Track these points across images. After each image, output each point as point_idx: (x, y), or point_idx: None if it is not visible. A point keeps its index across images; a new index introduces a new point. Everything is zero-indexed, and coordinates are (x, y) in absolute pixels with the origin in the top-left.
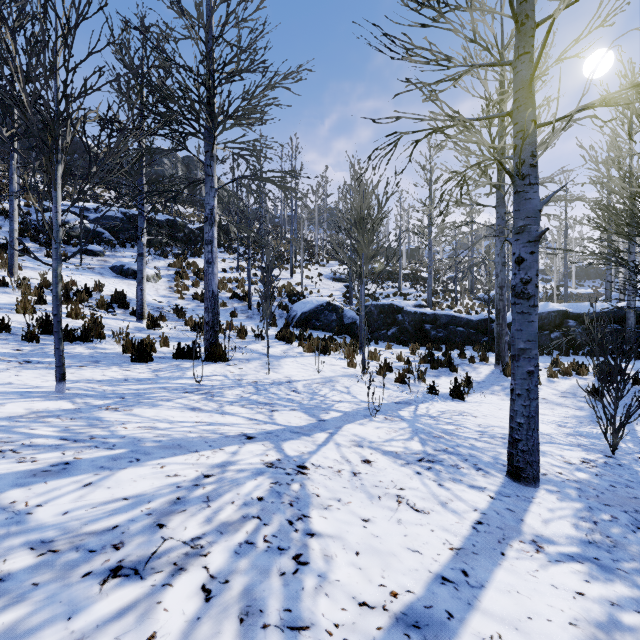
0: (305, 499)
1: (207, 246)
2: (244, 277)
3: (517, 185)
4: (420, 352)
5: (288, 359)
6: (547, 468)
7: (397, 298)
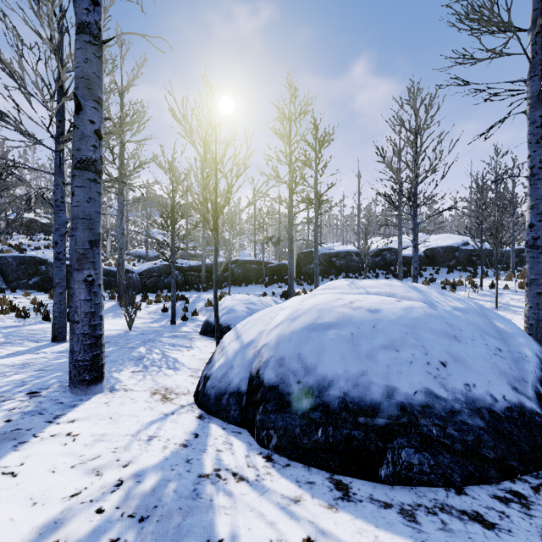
0: None
1: None
2: None
3: (54, 209)
4: None
5: None
6: None
7: (50, 250)
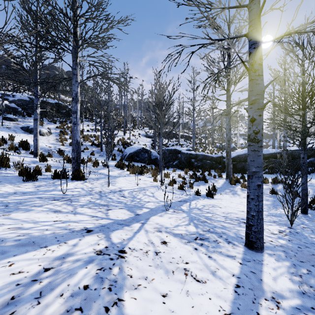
0: (121, 281)
1: (73, 114)
2: (99, 134)
3: (251, 75)
4: (189, 173)
5: (121, 178)
6: (264, 238)
7: (178, 146)
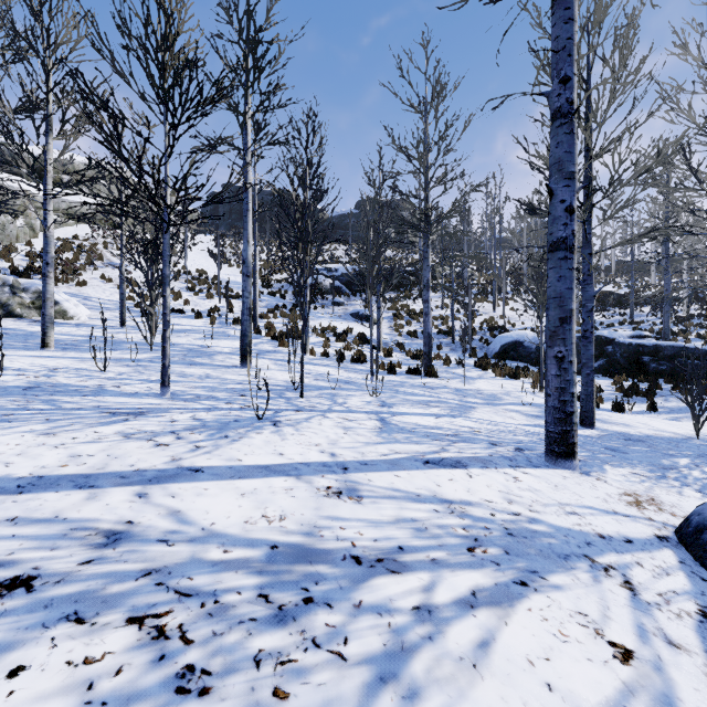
0: (471, 410)
1: (425, 304)
2: (448, 314)
3: (581, 285)
4: (626, 384)
5: (481, 380)
6: (614, 429)
7: (624, 327)
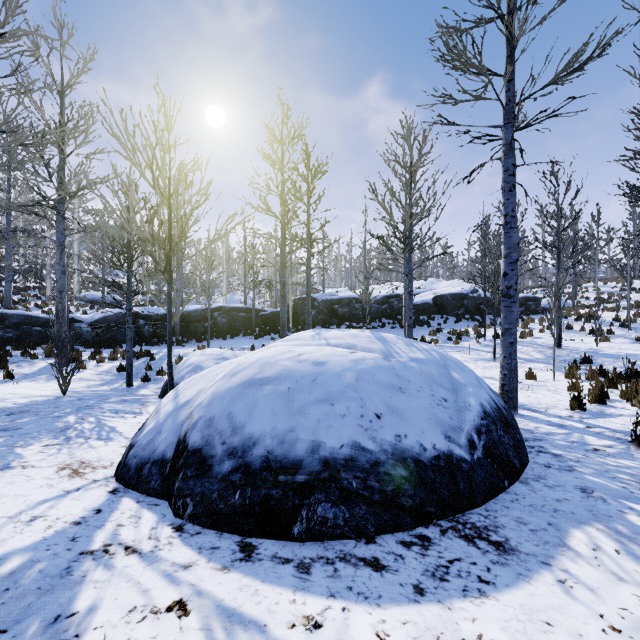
0: None
1: None
2: None
3: None
4: None
5: None
6: None
7: None
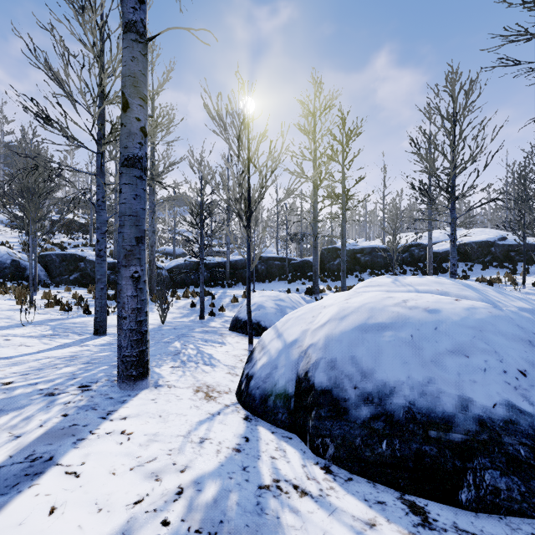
0: None
1: None
2: None
3: (96, 209)
4: None
5: None
6: None
7: (87, 248)
